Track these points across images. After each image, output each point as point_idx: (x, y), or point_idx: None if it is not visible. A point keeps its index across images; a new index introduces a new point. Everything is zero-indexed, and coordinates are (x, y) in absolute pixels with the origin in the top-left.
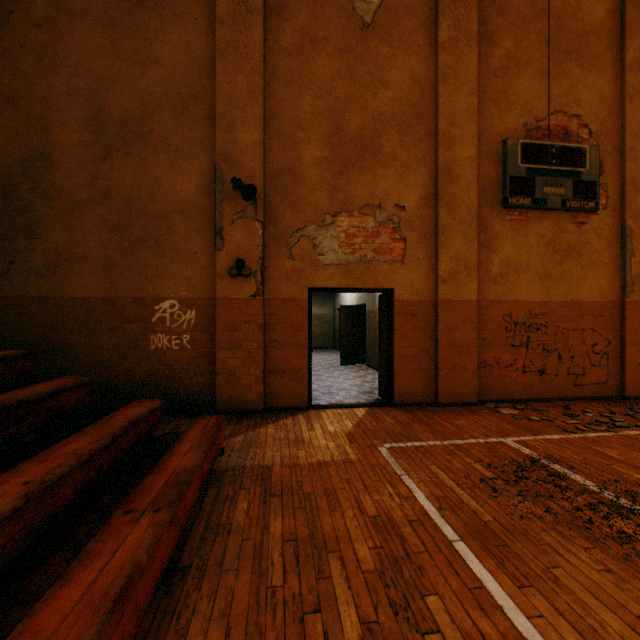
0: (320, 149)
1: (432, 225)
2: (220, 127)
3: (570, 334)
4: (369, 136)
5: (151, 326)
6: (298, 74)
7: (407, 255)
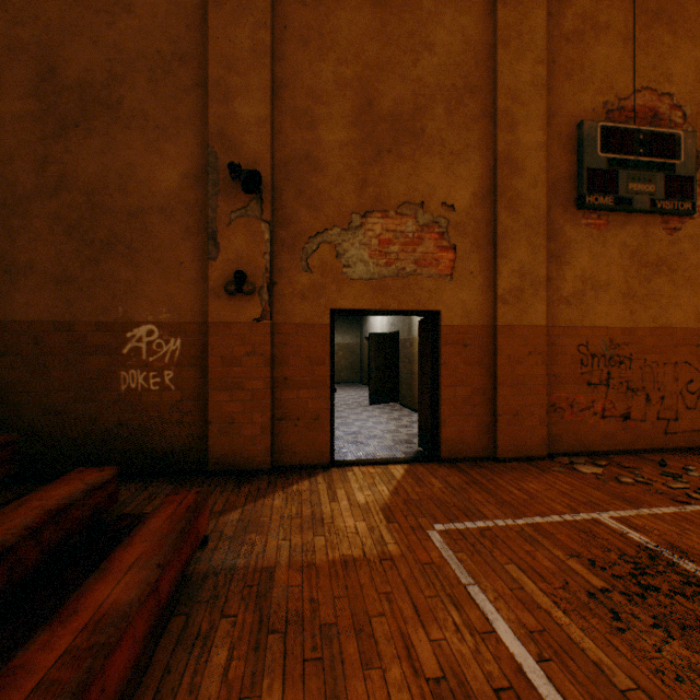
0: (346, 129)
1: (489, 230)
2: (214, 97)
3: (660, 369)
4: (409, 114)
5: (121, 359)
6: (317, 31)
7: (457, 268)
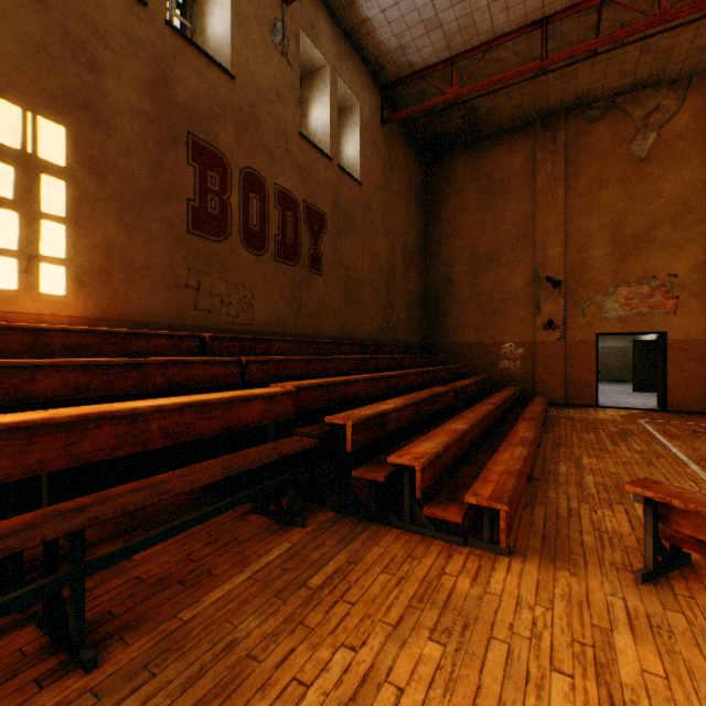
0: (604, 248)
1: (703, 285)
2: (537, 249)
3: None
4: (644, 232)
5: (499, 356)
6: (588, 206)
7: (678, 308)
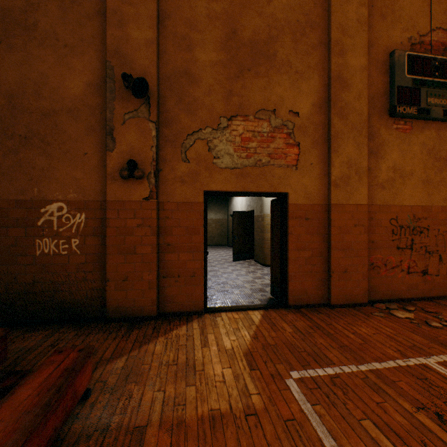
0: (215, 52)
1: (324, 131)
2: (111, 22)
3: None
4: (264, 42)
5: (36, 230)
6: None
7: (301, 160)
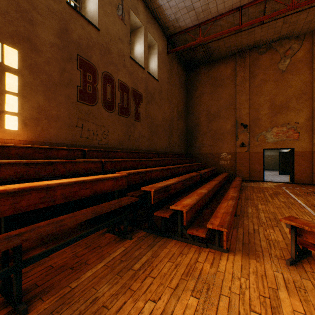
0: (266, 110)
1: (310, 127)
2: (237, 111)
3: None
4: (284, 103)
5: (220, 159)
6: (259, 92)
7: (299, 137)
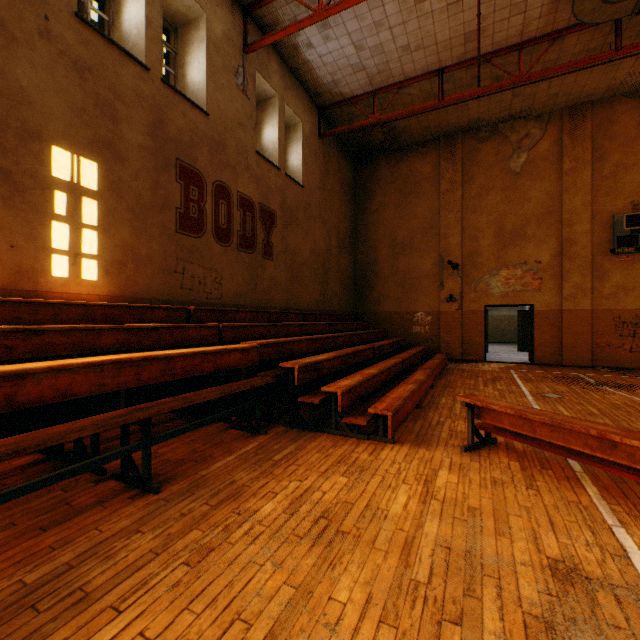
0: (490, 239)
1: (559, 269)
2: (441, 239)
3: None
4: (518, 229)
5: (413, 323)
6: (478, 207)
7: (542, 286)
